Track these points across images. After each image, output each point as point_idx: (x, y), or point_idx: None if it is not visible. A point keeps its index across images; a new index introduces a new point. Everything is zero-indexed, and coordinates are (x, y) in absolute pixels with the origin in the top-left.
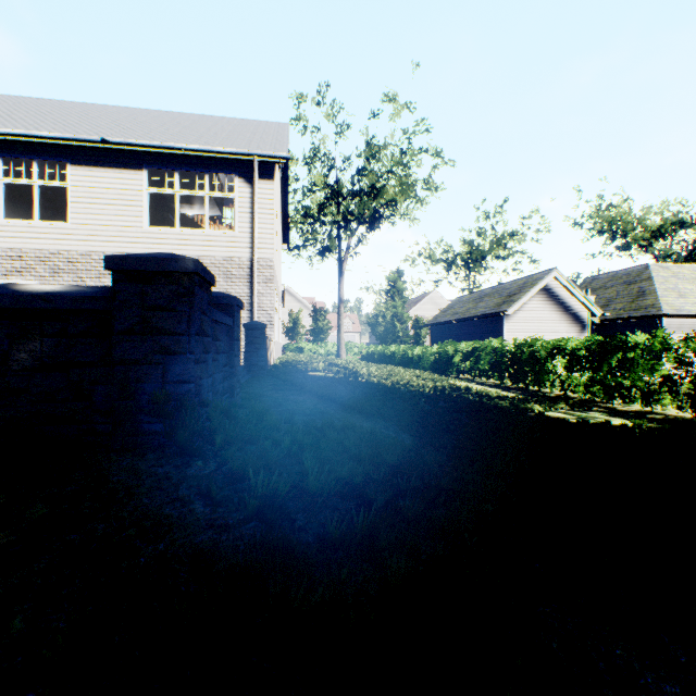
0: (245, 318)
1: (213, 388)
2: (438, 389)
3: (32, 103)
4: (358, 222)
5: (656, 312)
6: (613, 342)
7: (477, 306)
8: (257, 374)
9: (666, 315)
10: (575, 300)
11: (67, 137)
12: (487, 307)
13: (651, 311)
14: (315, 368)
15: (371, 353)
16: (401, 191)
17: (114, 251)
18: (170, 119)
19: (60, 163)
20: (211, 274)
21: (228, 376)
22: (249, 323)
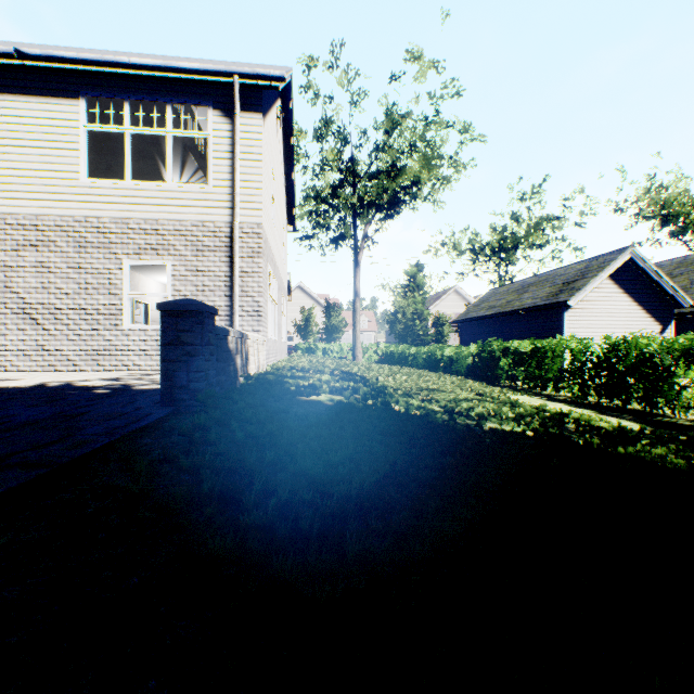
0: (222, 306)
1: None
2: (541, 429)
3: None
4: (375, 208)
5: None
6: None
7: (522, 297)
8: (187, 407)
9: None
10: (655, 288)
11: None
12: (537, 297)
13: None
14: (315, 384)
15: (390, 354)
16: (427, 165)
17: (38, 213)
18: (138, 56)
19: None
20: None
21: None
22: (170, 301)
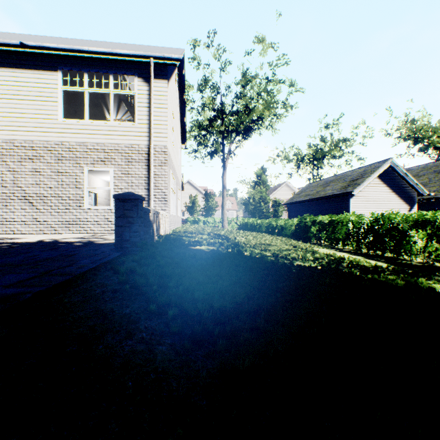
0: (143, 195)
1: None
2: (325, 265)
3: None
4: (236, 133)
5: None
6: None
7: (325, 189)
8: (129, 251)
9: None
10: (405, 183)
11: None
12: (334, 189)
13: None
14: (199, 240)
15: (245, 224)
16: (267, 107)
17: (33, 139)
18: (91, 42)
19: None
20: None
21: None
22: (120, 194)
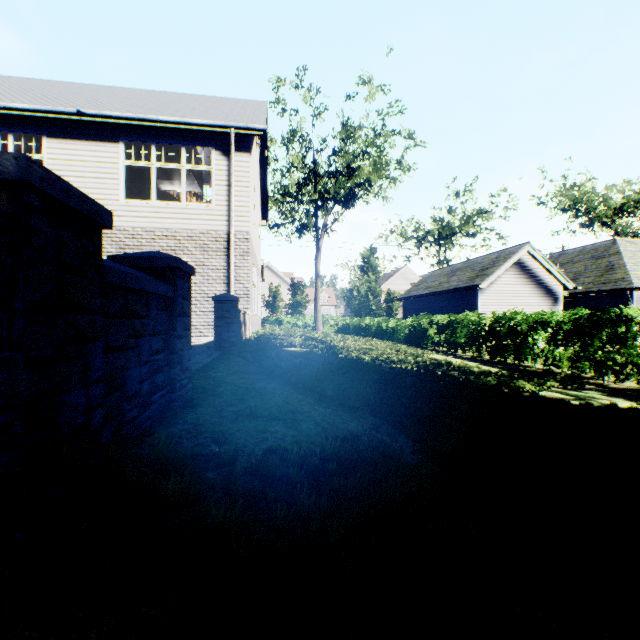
0: (221, 291)
1: (123, 392)
2: (422, 366)
3: (15, 82)
4: (334, 201)
5: (626, 286)
6: (605, 315)
7: (450, 280)
8: (227, 351)
9: (637, 289)
10: (548, 274)
11: (43, 109)
12: (460, 281)
13: (622, 285)
14: (292, 342)
15: (346, 326)
16: (376, 170)
17: None
18: (150, 96)
19: (38, 137)
20: (92, 203)
21: (166, 365)
22: (219, 296)
